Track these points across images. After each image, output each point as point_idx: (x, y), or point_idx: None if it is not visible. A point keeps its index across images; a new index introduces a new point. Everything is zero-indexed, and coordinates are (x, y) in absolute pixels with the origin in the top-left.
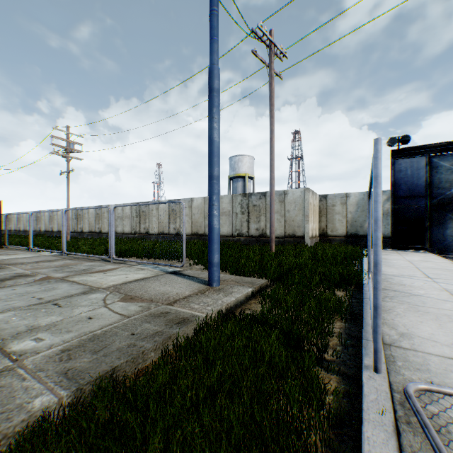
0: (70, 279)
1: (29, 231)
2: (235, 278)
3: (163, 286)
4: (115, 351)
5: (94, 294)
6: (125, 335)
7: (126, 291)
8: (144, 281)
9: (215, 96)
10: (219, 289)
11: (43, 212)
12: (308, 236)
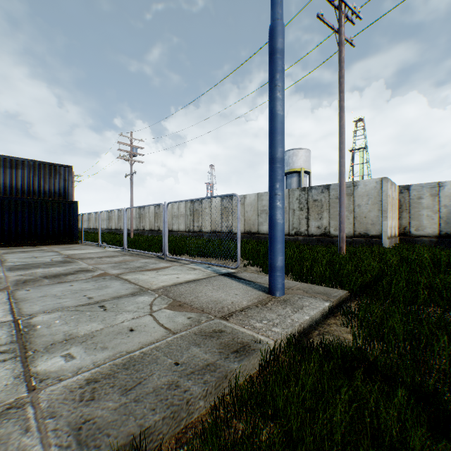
0: (123, 277)
1: (103, 229)
2: (301, 286)
3: (216, 291)
4: (150, 393)
5: (142, 296)
6: (167, 363)
7: (175, 296)
8: (195, 283)
9: (278, 59)
10: (285, 301)
11: (113, 212)
12: (385, 235)
